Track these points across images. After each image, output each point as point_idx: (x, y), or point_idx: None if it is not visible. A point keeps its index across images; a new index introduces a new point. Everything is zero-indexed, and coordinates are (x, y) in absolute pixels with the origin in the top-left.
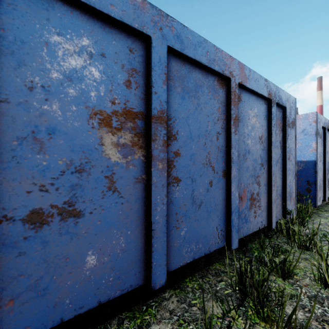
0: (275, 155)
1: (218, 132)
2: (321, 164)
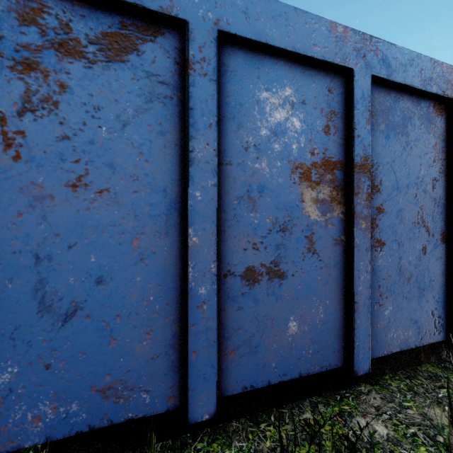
0: None
1: (434, 179)
2: None
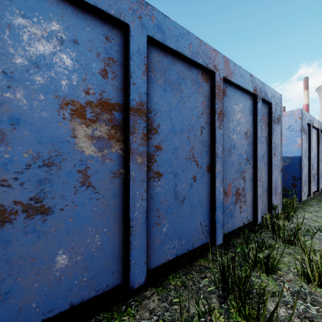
0: (261, 150)
1: (202, 127)
2: (306, 159)
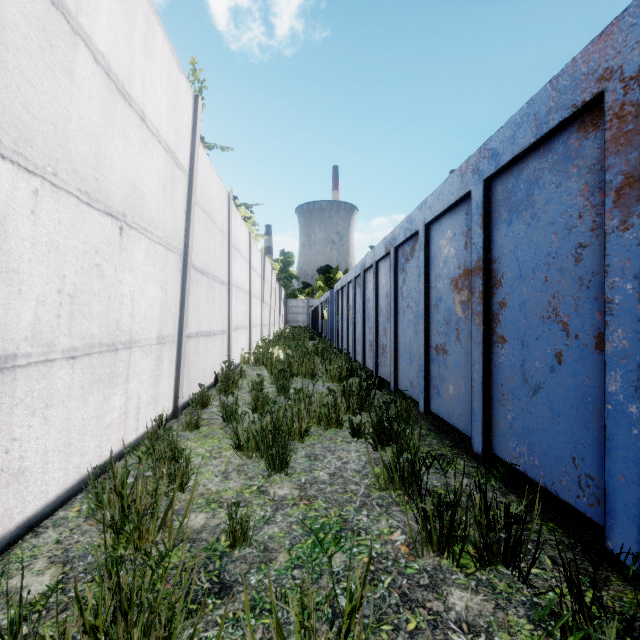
0: None
1: (580, 245)
2: None
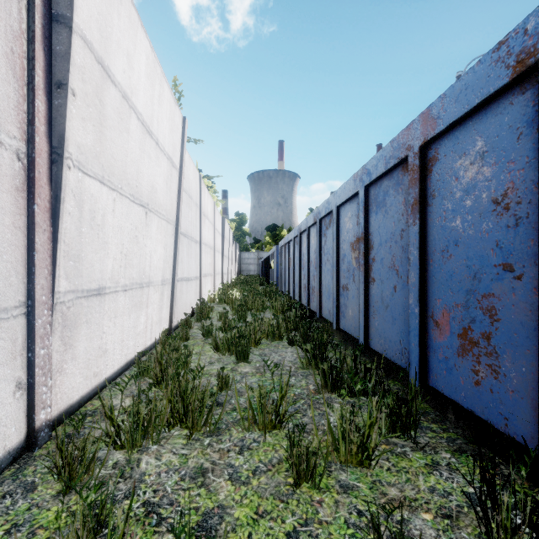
0: None
1: (402, 230)
2: None
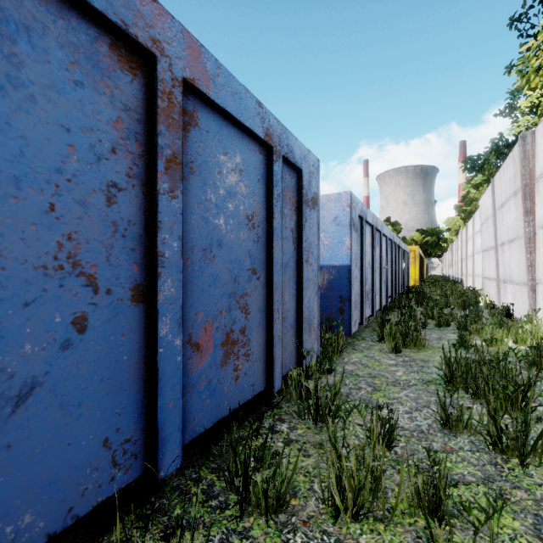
0: (281, 253)
1: (113, 185)
2: (357, 270)
